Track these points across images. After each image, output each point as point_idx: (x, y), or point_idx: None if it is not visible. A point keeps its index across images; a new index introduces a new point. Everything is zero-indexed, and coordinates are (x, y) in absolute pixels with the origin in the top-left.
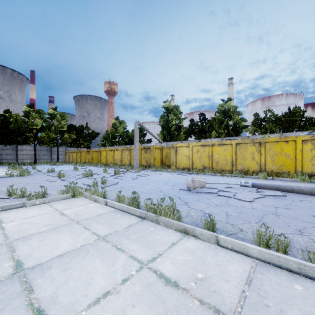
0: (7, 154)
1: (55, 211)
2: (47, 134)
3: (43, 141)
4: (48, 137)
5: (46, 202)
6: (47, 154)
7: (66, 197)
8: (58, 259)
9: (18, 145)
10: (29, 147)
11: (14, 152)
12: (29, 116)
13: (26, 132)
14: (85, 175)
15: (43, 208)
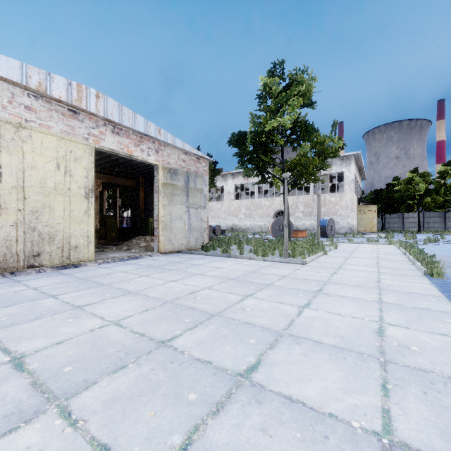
0: (394, 222)
1: (376, 245)
2: (433, 198)
3: (427, 207)
4: (434, 202)
5: (377, 244)
6: (439, 221)
7: (386, 244)
8: (364, 247)
9: (404, 213)
10: (416, 214)
11: (400, 220)
12: (412, 183)
13: (408, 200)
14: (428, 240)
15: (373, 245)
